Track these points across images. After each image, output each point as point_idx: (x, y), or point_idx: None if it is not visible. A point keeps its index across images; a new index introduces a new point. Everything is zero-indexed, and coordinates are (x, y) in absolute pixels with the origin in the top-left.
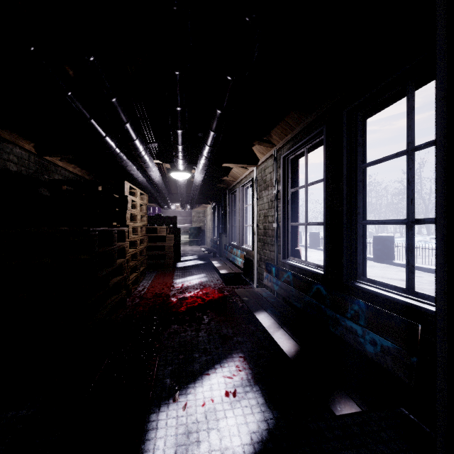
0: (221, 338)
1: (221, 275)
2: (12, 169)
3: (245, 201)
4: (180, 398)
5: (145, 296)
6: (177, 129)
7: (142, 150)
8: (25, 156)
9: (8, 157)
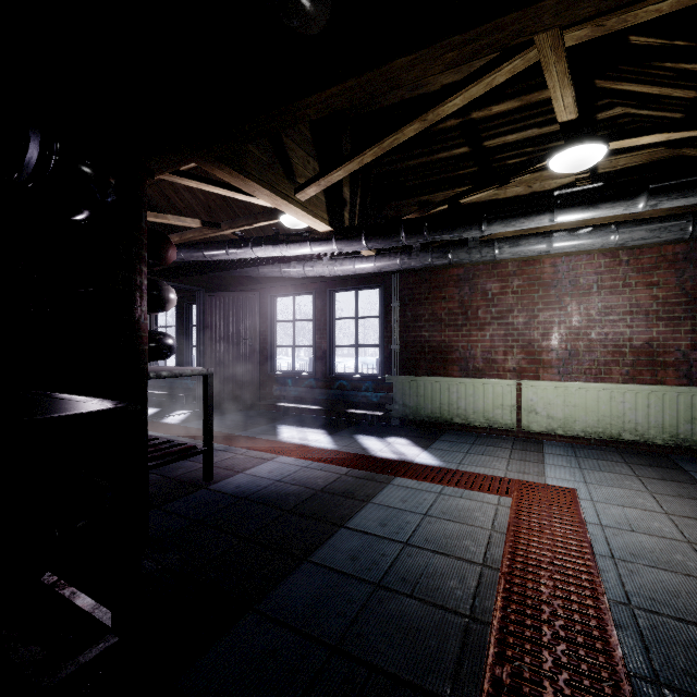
0: None
1: None
2: None
3: None
4: None
5: None
6: None
7: None
8: None
9: None
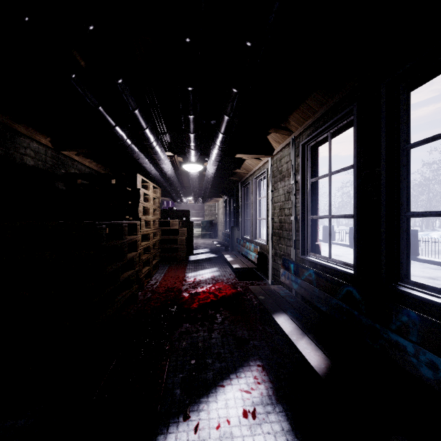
0: (236, 340)
1: (234, 269)
2: (29, 164)
3: (259, 193)
4: (191, 416)
5: (157, 290)
6: (189, 114)
7: (153, 141)
8: (42, 150)
9: (25, 151)
